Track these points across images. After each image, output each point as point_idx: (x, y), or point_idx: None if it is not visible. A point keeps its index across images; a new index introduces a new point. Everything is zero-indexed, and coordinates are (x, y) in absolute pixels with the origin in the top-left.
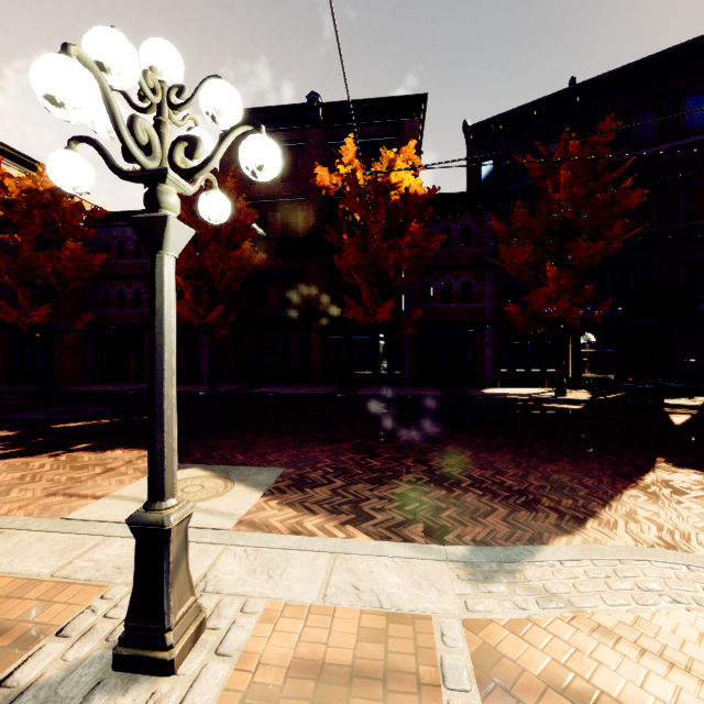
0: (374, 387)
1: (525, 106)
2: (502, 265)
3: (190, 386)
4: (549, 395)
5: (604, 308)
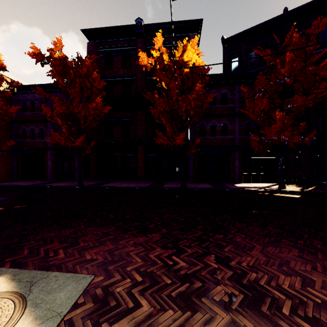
0: (173, 183)
1: (257, 25)
2: (247, 113)
3: (70, 182)
4: (275, 188)
5: (311, 136)
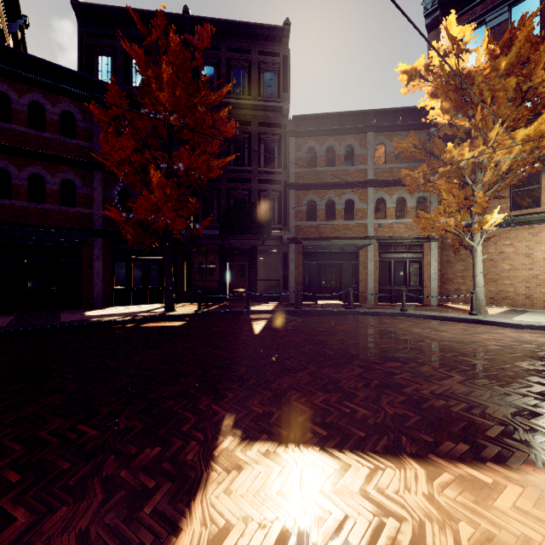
0: None
1: (143, 11)
2: (105, 162)
3: None
4: (159, 311)
5: (206, 223)
